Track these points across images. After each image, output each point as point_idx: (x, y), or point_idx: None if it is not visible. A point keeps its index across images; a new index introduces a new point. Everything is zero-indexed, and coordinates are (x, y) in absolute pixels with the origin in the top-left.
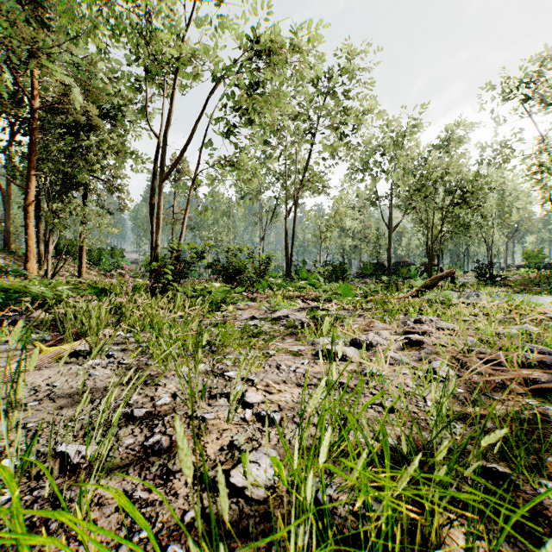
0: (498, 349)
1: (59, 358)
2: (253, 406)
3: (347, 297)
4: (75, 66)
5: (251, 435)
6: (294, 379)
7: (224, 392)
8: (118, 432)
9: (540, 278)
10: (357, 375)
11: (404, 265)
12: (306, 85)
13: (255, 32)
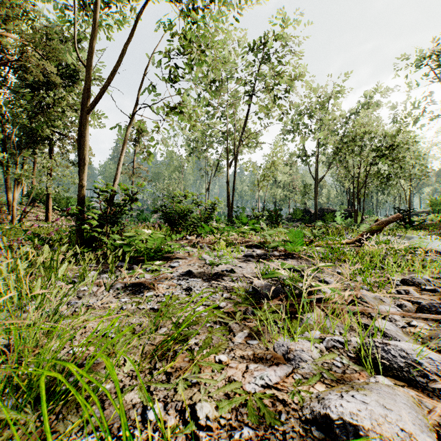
0: None
1: None
2: None
3: (296, 244)
4: None
5: None
6: None
7: None
8: None
9: None
10: None
11: (327, 211)
12: (245, 53)
13: None
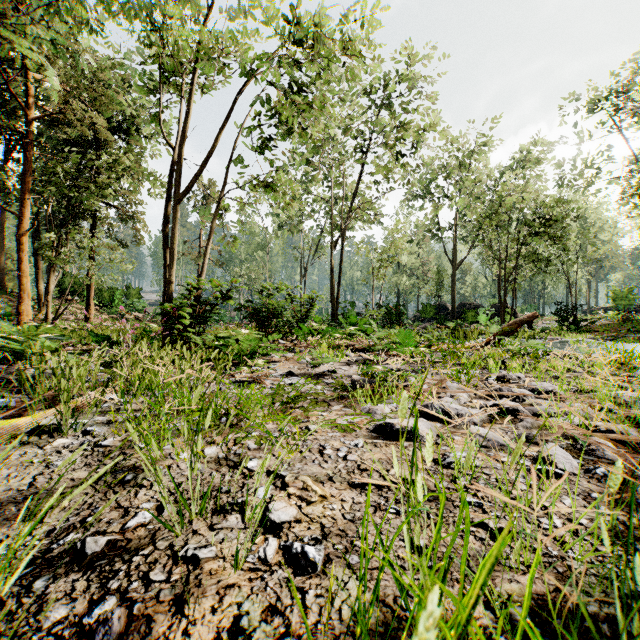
0: (623, 421)
1: (14, 436)
2: (280, 529)
3: (407, 346)
4: (54, 44)
5: (273, 600)
6: (345, 474)
7: (238, 502)
8: (48, 589)
9: (632, 322)
10: (436, 466)
11: (470, 307)
12: (355, 94)
13: (293, 10)
